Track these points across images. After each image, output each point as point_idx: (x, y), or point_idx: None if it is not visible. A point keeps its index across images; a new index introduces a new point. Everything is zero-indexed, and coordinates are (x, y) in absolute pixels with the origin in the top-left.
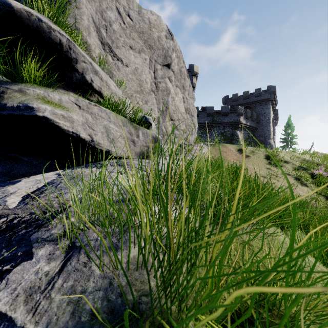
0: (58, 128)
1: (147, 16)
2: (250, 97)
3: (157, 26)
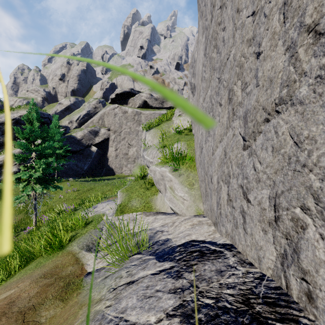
0: None
1: None
2: None
3: None
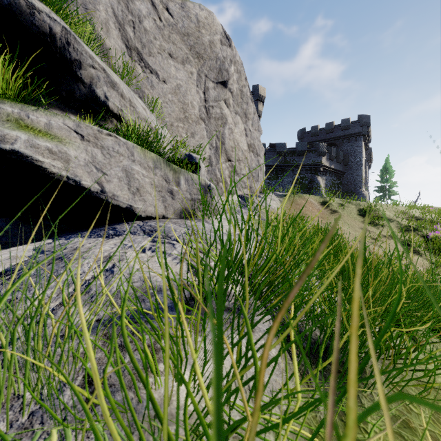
0: (41, 170)
1: (195, 11)
2: (335, 130)
3: (208, 26)
